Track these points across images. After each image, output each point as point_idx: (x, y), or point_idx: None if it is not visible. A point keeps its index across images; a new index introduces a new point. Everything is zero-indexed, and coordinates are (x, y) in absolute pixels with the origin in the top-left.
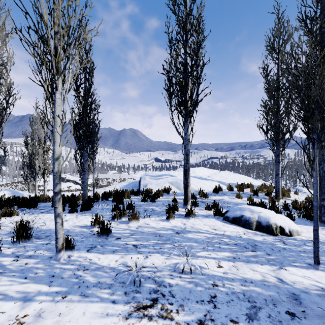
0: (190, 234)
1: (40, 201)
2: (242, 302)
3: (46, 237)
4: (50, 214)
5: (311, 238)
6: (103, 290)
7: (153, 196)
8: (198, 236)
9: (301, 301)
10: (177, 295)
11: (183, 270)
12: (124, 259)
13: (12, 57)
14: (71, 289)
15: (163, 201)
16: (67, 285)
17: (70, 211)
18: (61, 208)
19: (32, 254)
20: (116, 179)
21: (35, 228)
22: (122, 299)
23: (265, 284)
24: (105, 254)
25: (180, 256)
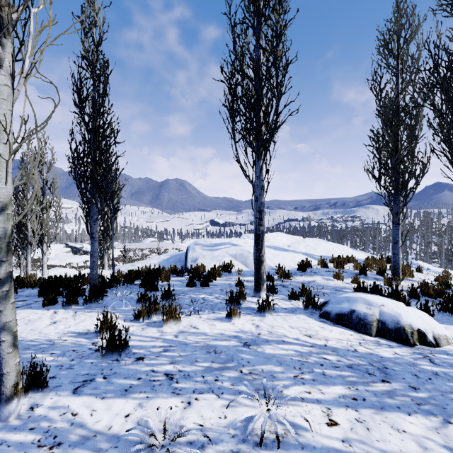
0: (269, 347)
1: (26, 286)
2: None
3: None
4: (29, 309)
5: None
6: None
7: (205, 277)
8: (283, 351)
9: None
10: None
11: (261, 439)
12: (144, 410)
13: None
14: None
15: (222, 285)
16: None
17: (66, 305)
18: (12, 312)
19: None
20: (154, 250)
21: None
22: None
23: None
24: (107, 397)
25: (254, 398)
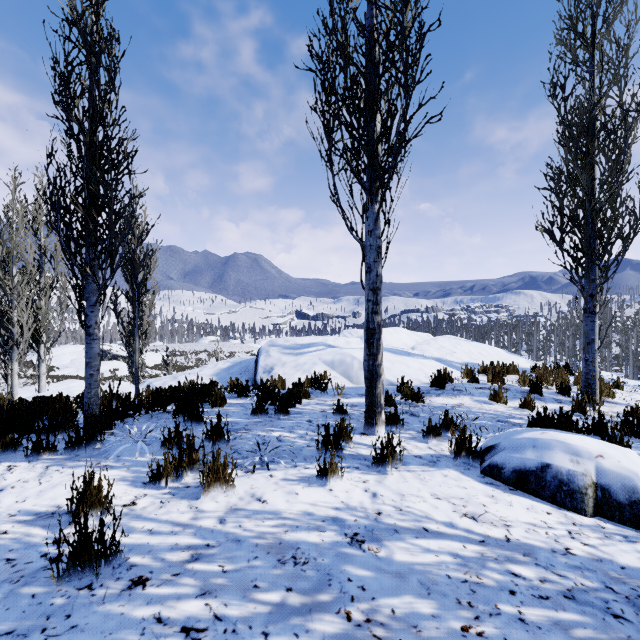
0: (400, 547)
1: None
2: None
3: None
4: None
5: None
6: None
7: (283, 399)
8: (429, 557)
9: None
10: None
11: None
12: None
13: None
14: None
15: (311, 413)
16: None
17: (33, 453)
18: None
19: None
20: (215, 354)
21: None
22: None
23: None
24: None
25: None
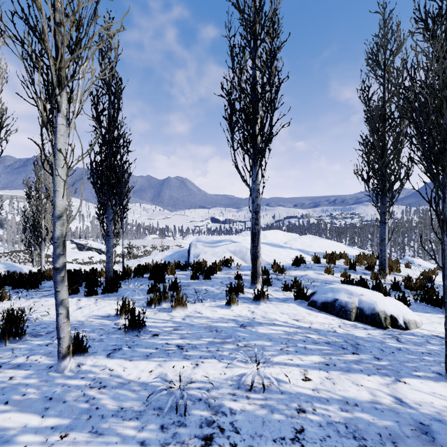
0: (261, 328)
1: (46, 279)
2: (345, 439)
3: (47, 334)
4: None
5: (435, 332)
6: (127, 422)
7: (207, 271)
8: (273, 331)
9: (434, 437)
10: (244, 429)
11: (251, 386)
12: (163, 368)
13: (4, 71)
14: (77, 421)
15: (222, 278)
16: (71, 414)
17: (87, 294)
18: (66, 292)
19: (23, 361)
20: (156, 247)
21: (33, 320)
22: (157, 439)
23: (377, 407)
24: (134, 360)
25: (247, 362)
